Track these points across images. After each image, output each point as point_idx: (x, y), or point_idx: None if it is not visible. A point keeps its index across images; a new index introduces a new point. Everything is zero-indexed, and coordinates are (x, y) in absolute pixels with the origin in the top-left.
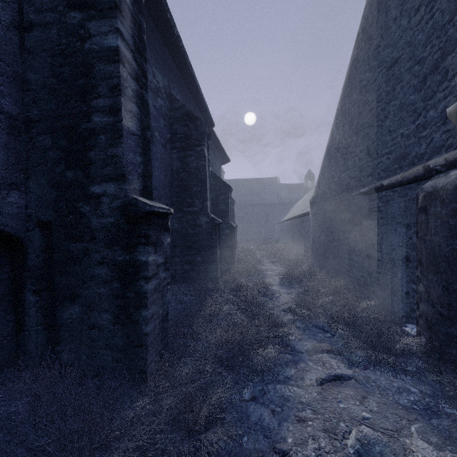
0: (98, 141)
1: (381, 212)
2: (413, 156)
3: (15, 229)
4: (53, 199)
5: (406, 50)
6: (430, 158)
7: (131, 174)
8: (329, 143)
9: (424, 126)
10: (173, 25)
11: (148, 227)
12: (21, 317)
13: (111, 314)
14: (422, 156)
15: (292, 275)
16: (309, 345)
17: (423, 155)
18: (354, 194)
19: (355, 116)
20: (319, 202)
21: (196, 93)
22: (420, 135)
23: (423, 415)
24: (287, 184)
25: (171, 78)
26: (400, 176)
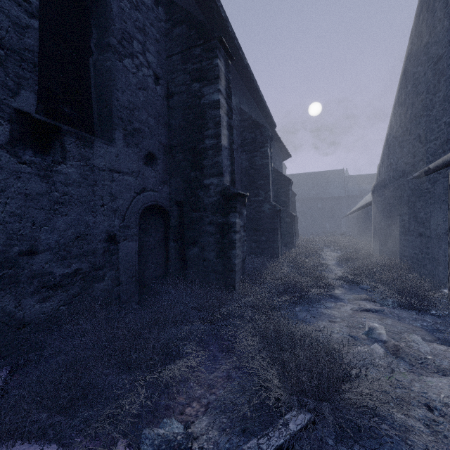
0: (208, 154)
1: (430, 193)
2: None
3: (166, 206)
4: (183, 189)
5: (448, 48)
6: None
7: (225, 172)
8: (388, 132)
9: None
10: (243, 58)
11: (236, 202)
12: (168, 254)
13: (215, 252)
14: None
15: (348, 256)
16: (351, 296)
17: None
18: (408, 179)
19: (409, 106)
20: (379, 189)
21: (260, 102)
22: None
23: (428, 331)
24: (356, 175)
25: (240, 96)
26: (441, 159)
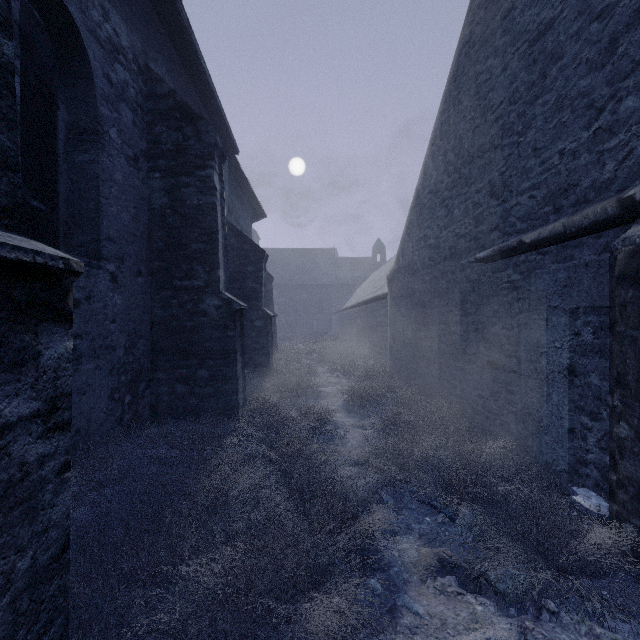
0: None
1: (518, 290)
2: (587, 186)
3: None
4: None
5: (571, 1)
6: (625, 187)
7: None
8: (420, 184)
9: (612, 130)
10: None
11: None
12: None
13: None
14: (607, 185)
15: (364, 394)
16: (413, 550)
17: (608, 183)
18: (465, 262)
19: (466, 135)
20: (403, 278)
21: (202, 85)
22: (602, 147)
23: None
24: (348, 258)
25: (149, 41)
26: (563, 224)
